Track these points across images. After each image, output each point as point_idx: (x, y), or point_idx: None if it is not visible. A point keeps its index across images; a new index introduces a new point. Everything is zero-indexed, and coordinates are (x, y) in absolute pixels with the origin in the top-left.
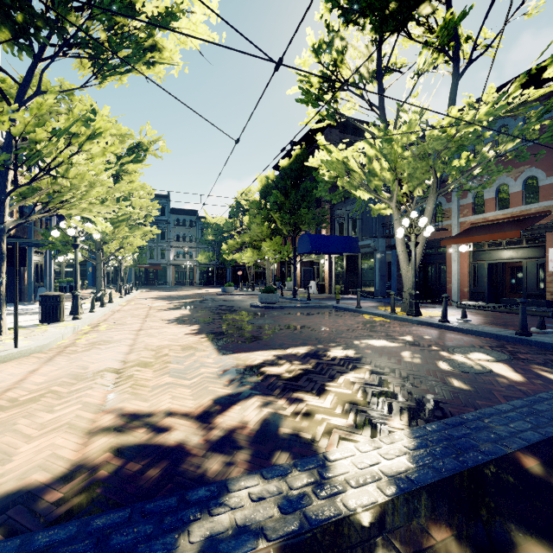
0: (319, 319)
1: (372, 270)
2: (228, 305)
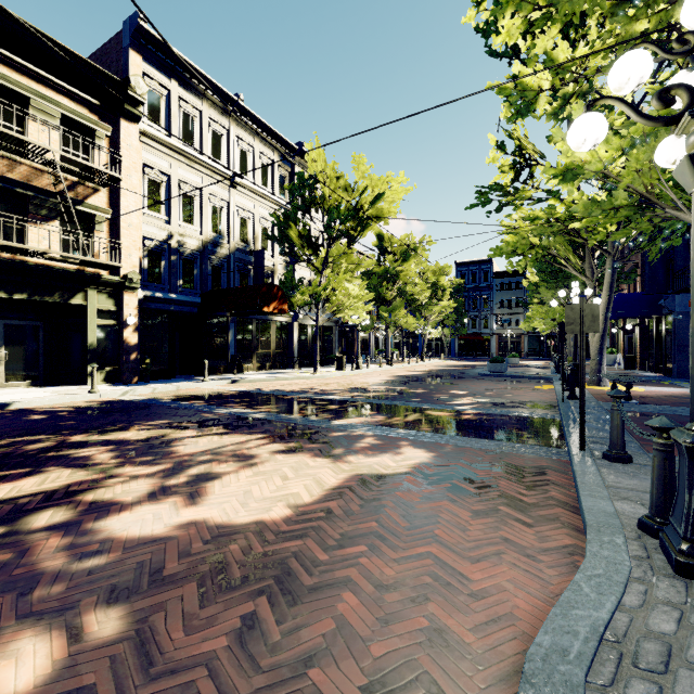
0: (489, 383)
1: (672, 338)
2: (467, 372)
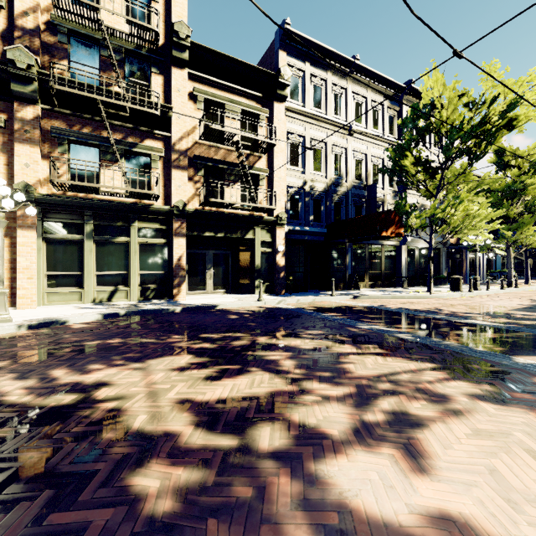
0: None
1: None
2: None
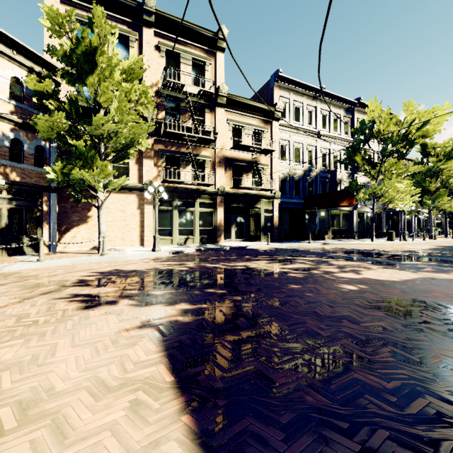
0: None
1: None
2: None
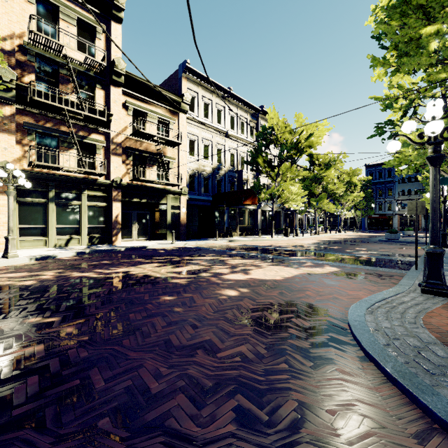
0: (384, 245)
1: None
2: (370, 239)
